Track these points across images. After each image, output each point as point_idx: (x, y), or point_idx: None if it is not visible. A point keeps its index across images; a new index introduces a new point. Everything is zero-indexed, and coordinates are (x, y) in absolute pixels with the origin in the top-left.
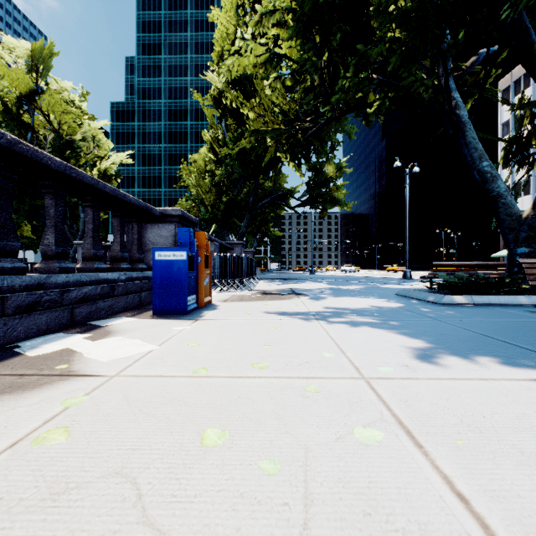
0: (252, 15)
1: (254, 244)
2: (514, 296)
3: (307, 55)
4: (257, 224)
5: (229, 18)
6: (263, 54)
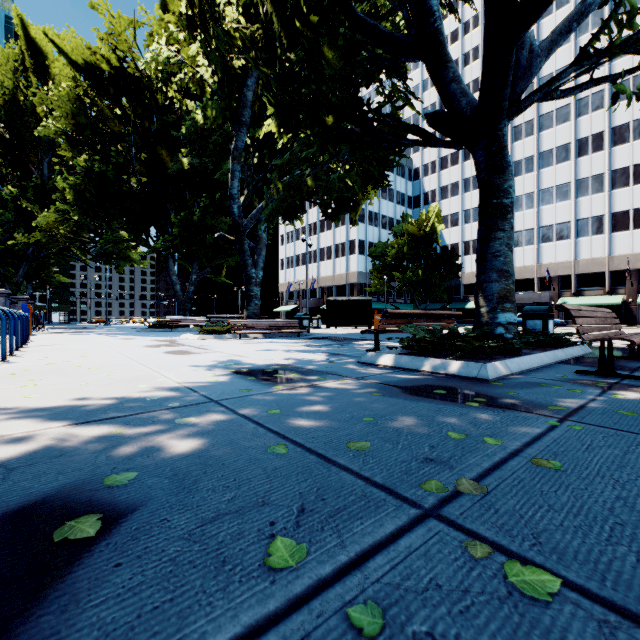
0: (34, 71)
1: (28, 291)
2: (170, 329)
3: (86, 221)
4: (34, 268)
5: (5, 72)
6: (60, 220)
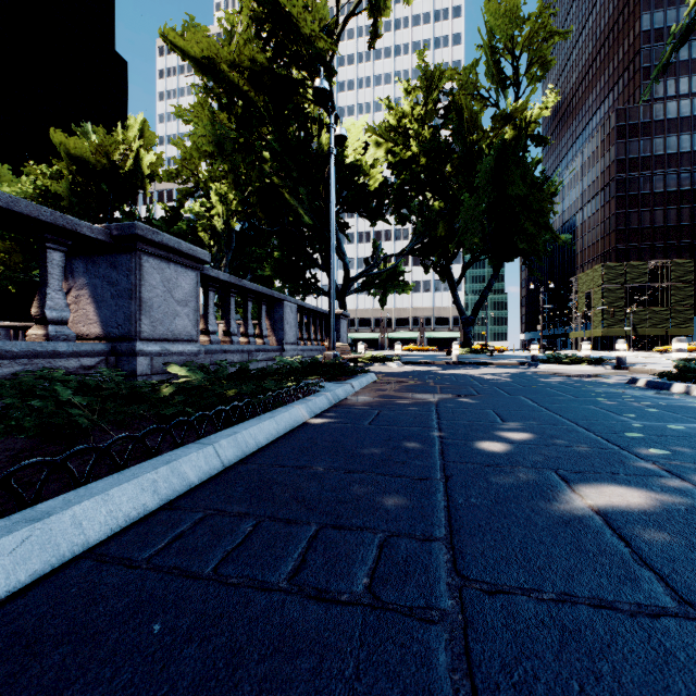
0: None
1: None
2: None
3: None
4: None
5: None
6: None
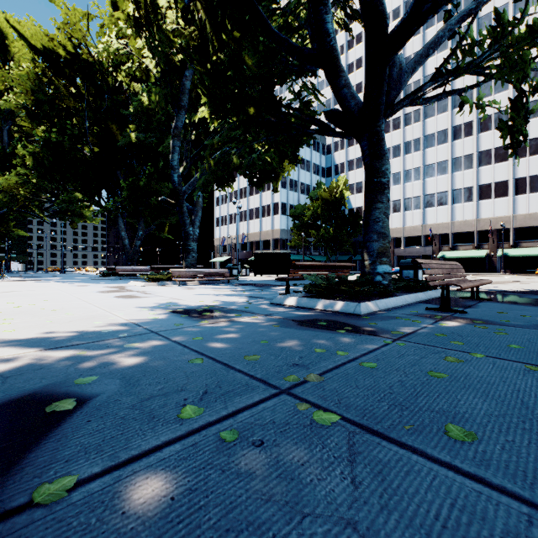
0: None
1: None
2: (119, 277)
3: (44, 184)
4: None
5: None
6: (20, 182)
